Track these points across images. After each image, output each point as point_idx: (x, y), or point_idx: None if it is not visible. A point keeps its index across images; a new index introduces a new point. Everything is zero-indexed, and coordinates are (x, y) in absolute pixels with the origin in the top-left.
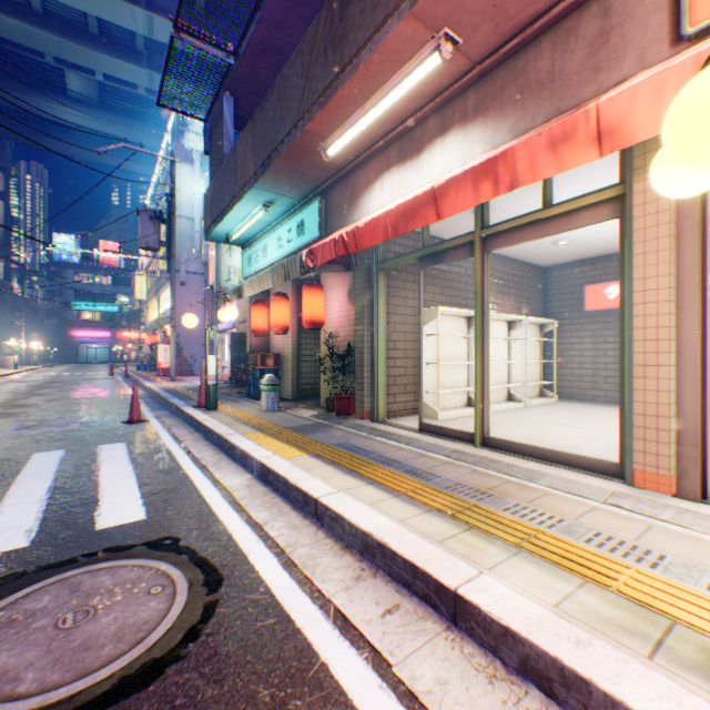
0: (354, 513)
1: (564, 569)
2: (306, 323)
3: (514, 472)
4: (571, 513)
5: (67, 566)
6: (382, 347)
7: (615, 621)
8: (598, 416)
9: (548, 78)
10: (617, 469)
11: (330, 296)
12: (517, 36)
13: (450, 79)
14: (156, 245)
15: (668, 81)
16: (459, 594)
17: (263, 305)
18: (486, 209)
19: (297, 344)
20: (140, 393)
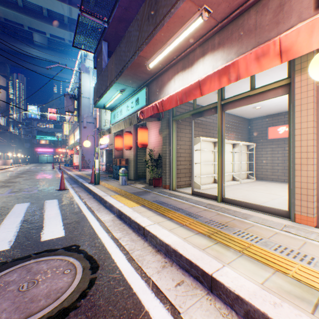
0: (161, 234)
1: (264, 264)
2: (140, 145)
3: (237, 214)
4: (266, 235)
5: (26, 259)
6: (174, 156)
7: (292, 293)
8: (275, 188)
9: (254, 28)
10: (287, 214)
11: (150, 132)
12: (239, 8)
13: (207, 30)
14: (73, 110)
15: (316, 24)
16: (213, 277)
17: (120, 137)
18: (223, 91)
19: (136, 154)
20: (65, 176)
